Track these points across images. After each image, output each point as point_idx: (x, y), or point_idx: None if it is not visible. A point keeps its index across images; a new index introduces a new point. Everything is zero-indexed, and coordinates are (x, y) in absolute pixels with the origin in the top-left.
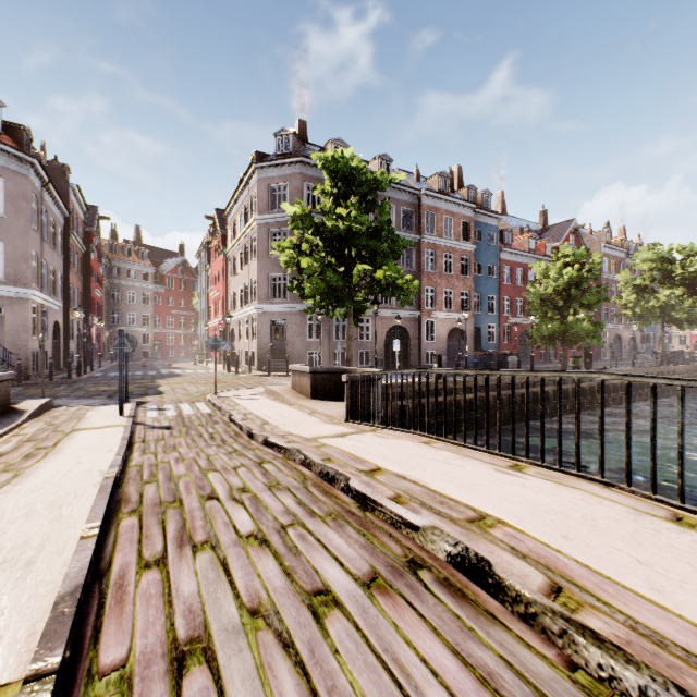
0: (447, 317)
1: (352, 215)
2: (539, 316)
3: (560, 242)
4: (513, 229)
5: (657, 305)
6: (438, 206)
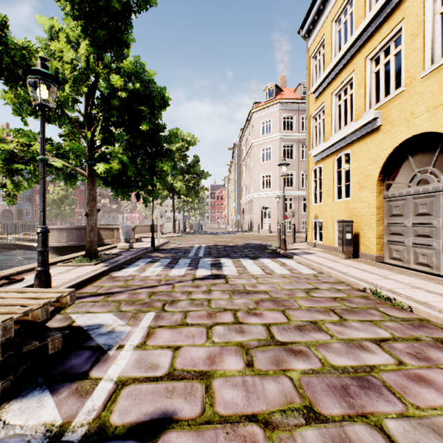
0: (1, 204)
1: None
2: (51, 207)
3: None
4: None
5: (100, 205)
6: None
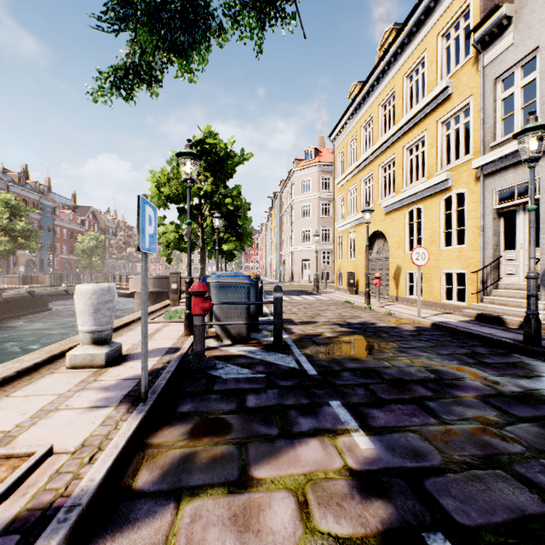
0: (25, 253)
1: (25, 225)
2: (81, 257)
3: (86, 217)
4: (58, 204)
5: (126, 254)
6: (20, 192)
